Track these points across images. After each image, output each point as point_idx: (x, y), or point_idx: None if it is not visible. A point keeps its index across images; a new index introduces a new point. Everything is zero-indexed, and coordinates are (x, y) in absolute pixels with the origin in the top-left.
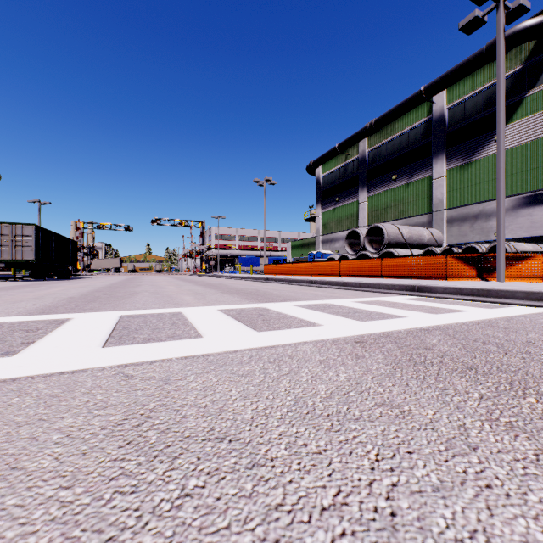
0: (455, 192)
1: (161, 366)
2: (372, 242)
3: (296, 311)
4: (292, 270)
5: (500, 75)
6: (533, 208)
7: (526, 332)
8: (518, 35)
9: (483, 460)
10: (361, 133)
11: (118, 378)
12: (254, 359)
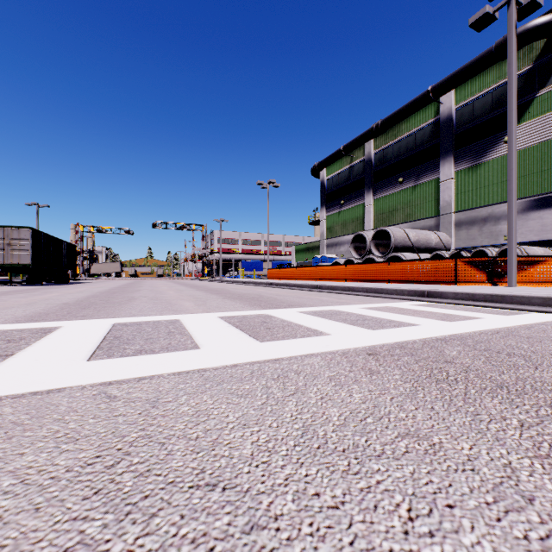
0: (463, 194)
1: (150, 383)
2: (379, 246)
3: (301, 319)
4: (296, 274)
5: (511, 72)
6: (543, 211)
7: (551, 342)
8: (529, 33)
9: (545, 518)
10: (367, 134)
11: (98, 400)
12: (255, 375)
